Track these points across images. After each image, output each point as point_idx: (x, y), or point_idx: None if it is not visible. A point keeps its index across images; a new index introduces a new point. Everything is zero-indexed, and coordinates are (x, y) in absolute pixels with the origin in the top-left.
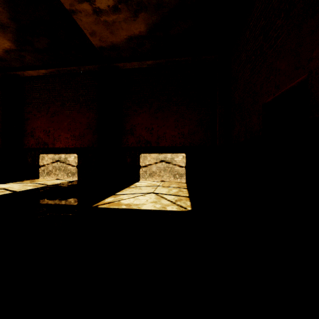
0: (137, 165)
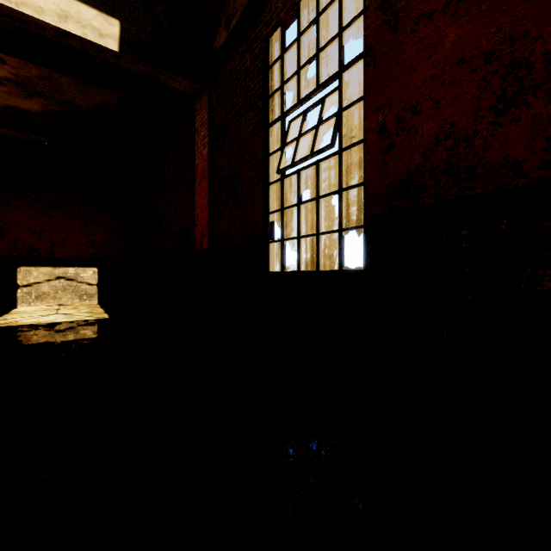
0: (12, 284)
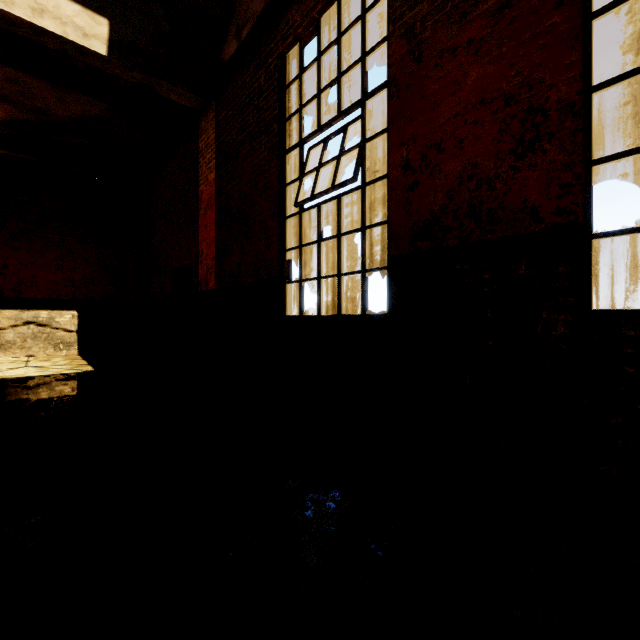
0: None
